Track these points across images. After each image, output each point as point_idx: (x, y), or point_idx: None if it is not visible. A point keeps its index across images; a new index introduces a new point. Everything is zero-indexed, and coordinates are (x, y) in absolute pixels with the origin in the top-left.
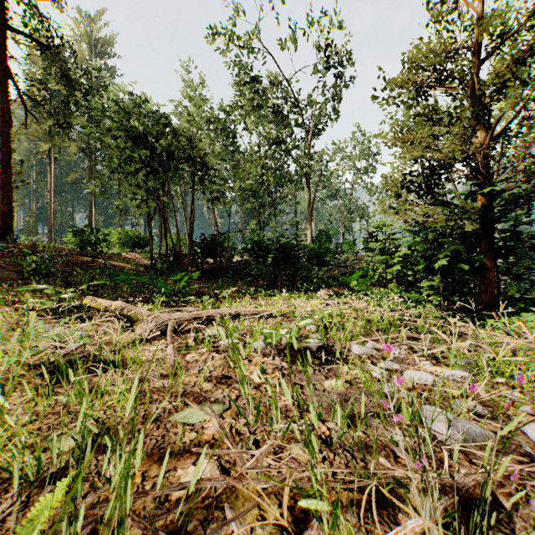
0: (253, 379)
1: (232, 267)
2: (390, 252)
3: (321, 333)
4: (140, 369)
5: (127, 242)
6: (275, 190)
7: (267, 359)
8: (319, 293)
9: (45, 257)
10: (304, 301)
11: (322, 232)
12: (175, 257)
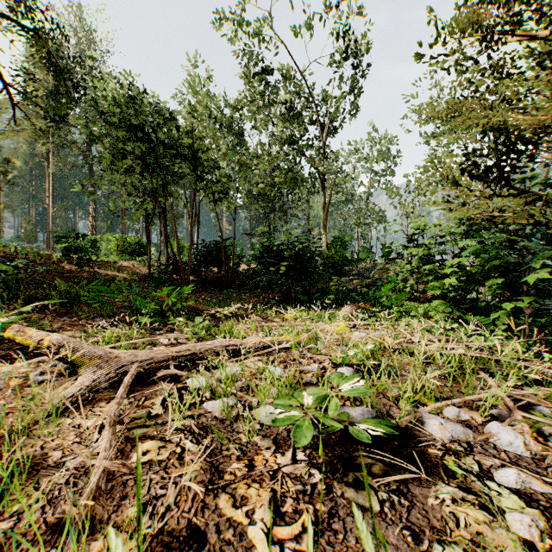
0: (254, 544)
1: (239, 276)
2: (437, 260)
3: (370, 395)
4: (26, 499)
5: (125, 249)
6: (286, 193)
7: (282, 457)
8: (343, 311)
9: (20, 265)
10: (326, 322)
11: (337, 239)
12: (174, 266)
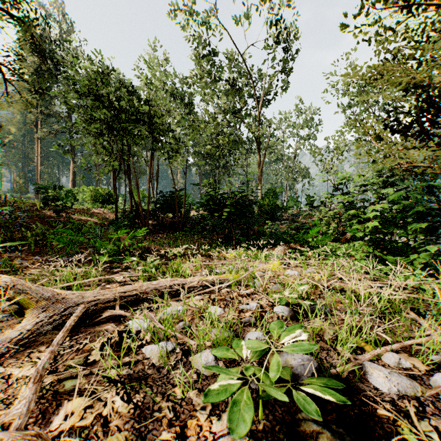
0: None
1: (190, 221)
2: (358, 207)
3: (310, 341)
4: None
5: (98, 198)
6: (229, 153)
7: (217, 422)
8: (276, 250)
9: (5, 212)
10: (262, 261)
11: (270, 190)
12: (136, 212)
